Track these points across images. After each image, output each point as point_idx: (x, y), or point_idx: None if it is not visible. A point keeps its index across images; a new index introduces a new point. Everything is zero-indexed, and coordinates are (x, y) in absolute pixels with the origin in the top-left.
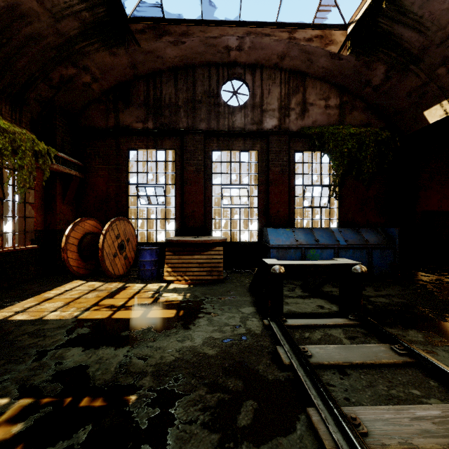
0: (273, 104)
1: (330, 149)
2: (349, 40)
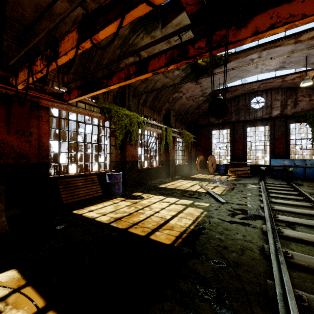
0: (277, 104)
1: (309, 122)
2: None
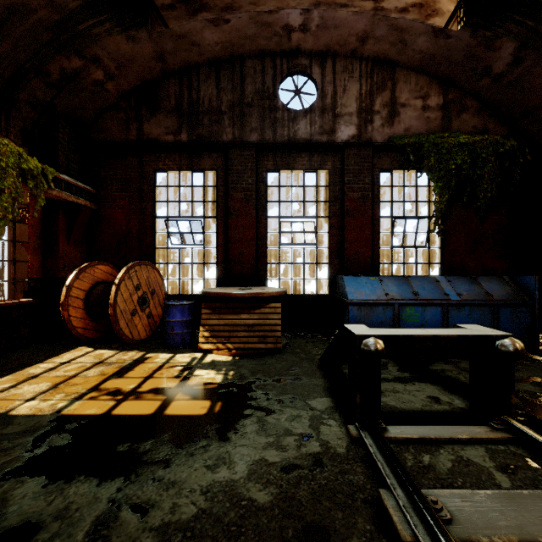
0: (350, 106)
1: (430, 165)
2: (461, 8)
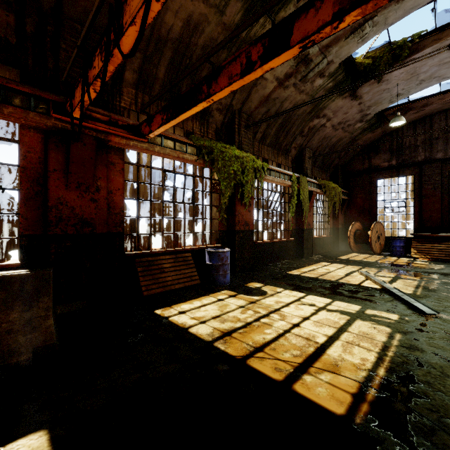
0: None
1: None
2: None
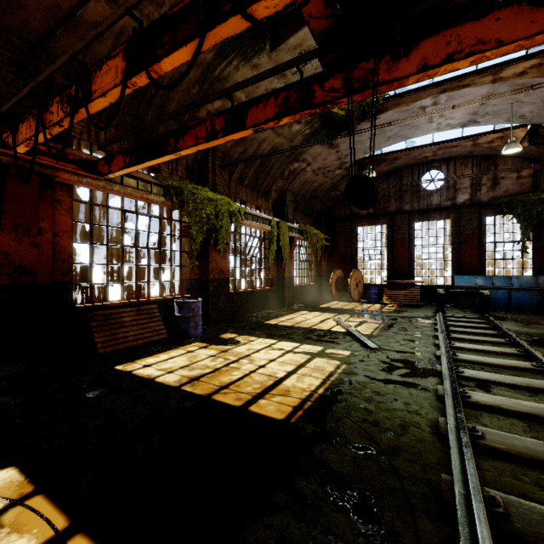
0: (465, 183)
1: (518, 213)
2: (527, 135)
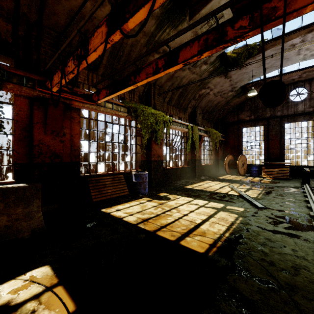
0: None
1: None
2: None
